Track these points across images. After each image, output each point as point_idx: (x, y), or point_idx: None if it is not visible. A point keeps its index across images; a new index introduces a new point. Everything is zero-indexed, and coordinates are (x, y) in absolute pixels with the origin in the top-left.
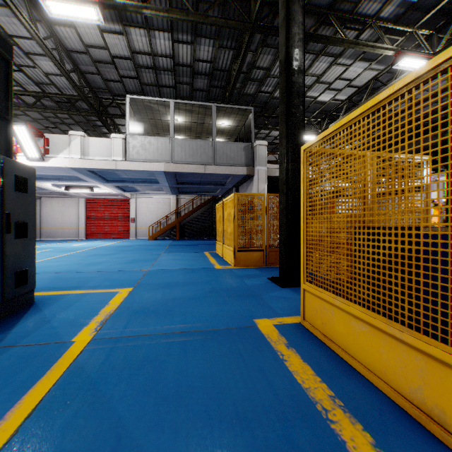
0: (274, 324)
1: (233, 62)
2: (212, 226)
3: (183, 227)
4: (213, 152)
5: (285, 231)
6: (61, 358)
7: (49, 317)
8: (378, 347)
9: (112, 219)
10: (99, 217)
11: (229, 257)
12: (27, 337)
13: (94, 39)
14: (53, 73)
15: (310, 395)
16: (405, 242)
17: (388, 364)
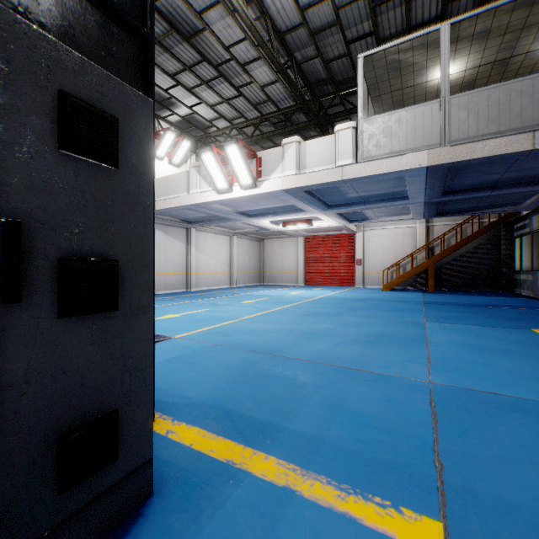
0: None
1: None
2: (499, 270)
3: (439, 271)
4: None
5: None
6: None
7: None
8: None
9: (333, 261)
10: (319, 259)
11: None
12: None
13: None
14: (268, 83)
15: None
16: None
17: None
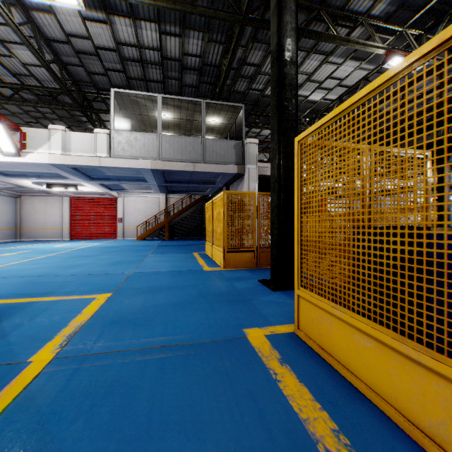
0: (265, 334)
1: (223, 57)
2: (203, 226)
3: (173, 227)
4: (203, 149)
5: (277, 231)
6: (10, 385)
7: (8, 330)
8: (388, 368)
9: (98, 218)
10: (85, 217)
11: (218, 258)
12: None
13: (76, 28)
14: (32, 64)
15: (309, 429)
16: (411, 243)
17: (401, 388)
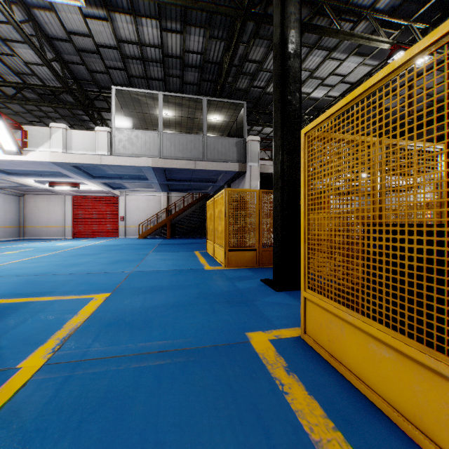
0: (270, 339)
1: (224, 54)
2: (204, 224)
3: (174, 225)
4: (204, 147)
5: (280, 229)
6: None
7: (0, 333)
8: (410, 382)
9: (100, 217)
10: (87, 215)
11: (219, 257)
12: None
13: (77, 26)
14: (34, 63)
15: None
16: (431, 242)
17: (426, 407)
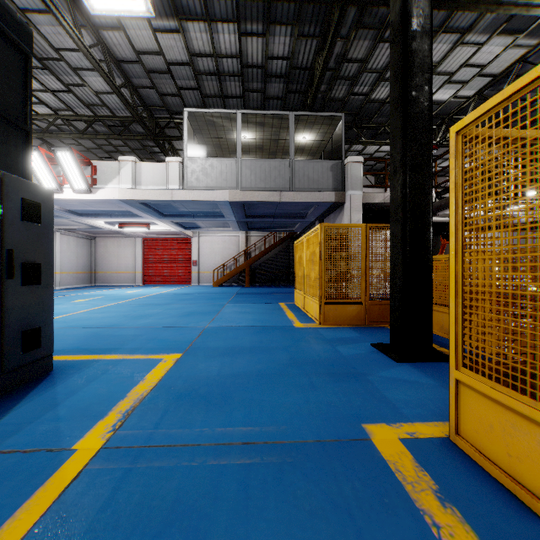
0: (401, 438)
1: (317, 55)
2: (289, 270)
3: (254, 271)
4: (291, 174)
5: (401, 276)
6: (42, 487)
7: (59, 398)
8: None
9: (172, 261)
10: (158, 260)
11: (312, 311)
12: (13, 436)
13: (147, 43)
14: (103, 91)
15: None
16: None
17: None
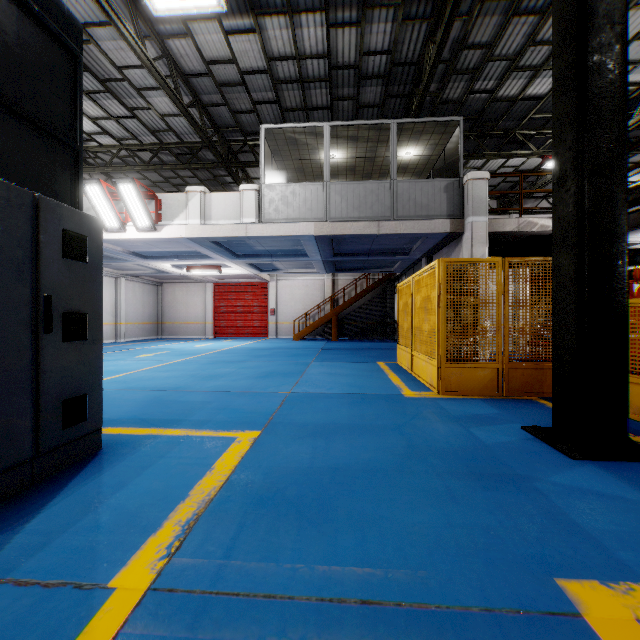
0: (639, 618)
1: (427, 44)
2: (386, 320)
3: (342, 321)
4: (392, 198)
5: (575, 330)
6: None
7: (103, 493)
8: None
9: (246, 310)
10: (230, 308)
11: (426, 375)
12: (36, 554)
13: (218, 50)
14: (170, 114)
15: None
16: None
17: None
